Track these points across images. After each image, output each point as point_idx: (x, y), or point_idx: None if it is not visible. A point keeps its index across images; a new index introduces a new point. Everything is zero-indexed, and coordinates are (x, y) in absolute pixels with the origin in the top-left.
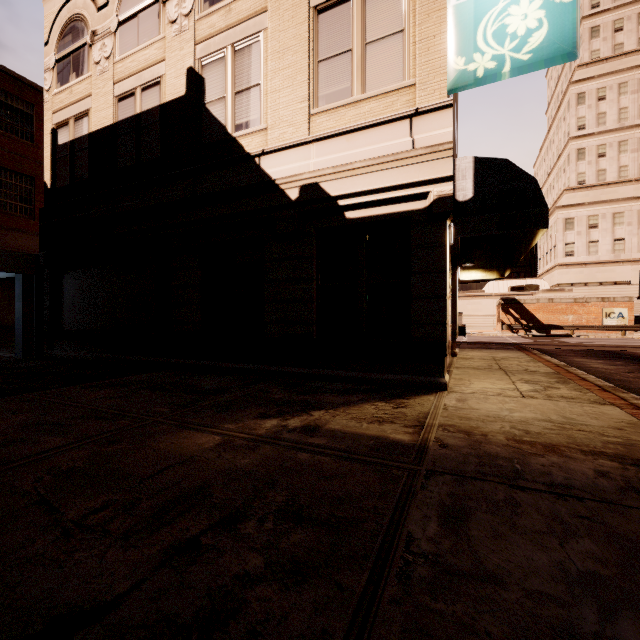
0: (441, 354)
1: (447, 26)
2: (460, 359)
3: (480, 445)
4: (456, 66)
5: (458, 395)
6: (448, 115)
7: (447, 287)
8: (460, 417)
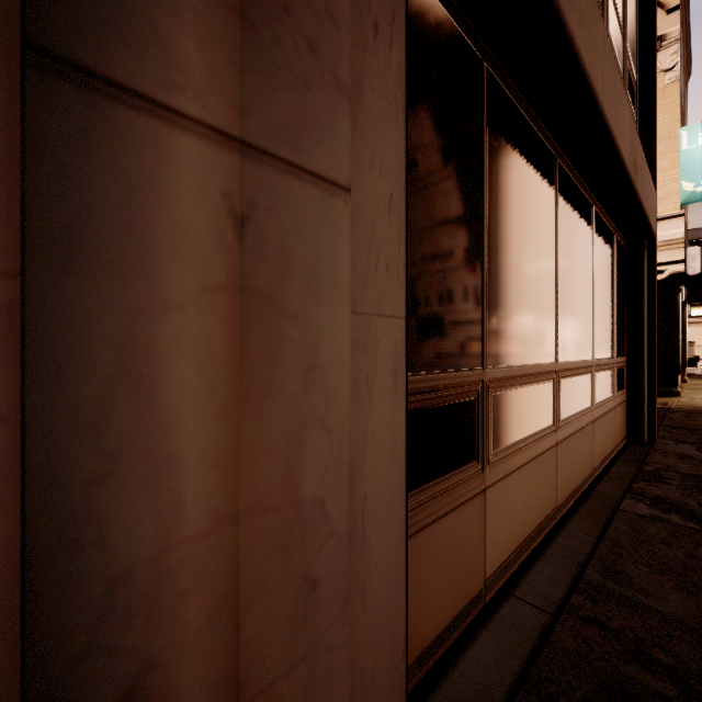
0: (674, 373)
1: (679, 163)
2: (690, 384)
3: (701, 409)
4: (687, 189)
5: (688, 398)
6: (680, 221)
7: (679, 330)
8: (690, 404)
